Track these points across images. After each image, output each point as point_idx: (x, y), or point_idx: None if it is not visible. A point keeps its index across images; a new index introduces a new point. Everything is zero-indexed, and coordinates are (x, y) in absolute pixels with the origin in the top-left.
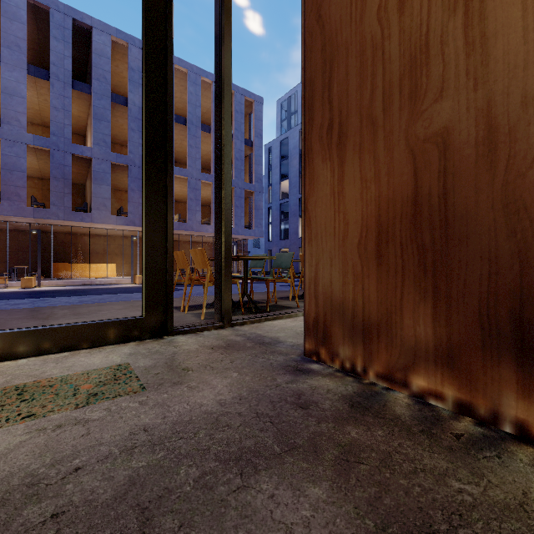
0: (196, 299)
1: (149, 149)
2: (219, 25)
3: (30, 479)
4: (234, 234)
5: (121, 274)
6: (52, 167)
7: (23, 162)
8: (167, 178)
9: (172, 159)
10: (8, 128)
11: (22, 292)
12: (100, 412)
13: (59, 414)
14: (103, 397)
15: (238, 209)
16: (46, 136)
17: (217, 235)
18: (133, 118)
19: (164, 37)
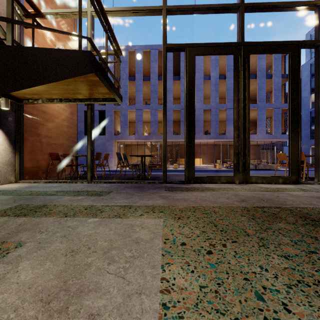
0: (280, 175)
1: (291, 120)
2: (318, 62)
3: (317, 196)
4: (273, 139)
5: (203, 164)
6: (181, 117)
7: (172, 117)
8: (298, 128)
9: (300, 121)
10: (167, 104)
11: (178, 170)
12: (313, 193)
13: (302, 192)
14: (308, 191)
15: (276, 122)
16: (174, 103)
17: (316, 147)
18: (213, 84)
19: (297, 79)
